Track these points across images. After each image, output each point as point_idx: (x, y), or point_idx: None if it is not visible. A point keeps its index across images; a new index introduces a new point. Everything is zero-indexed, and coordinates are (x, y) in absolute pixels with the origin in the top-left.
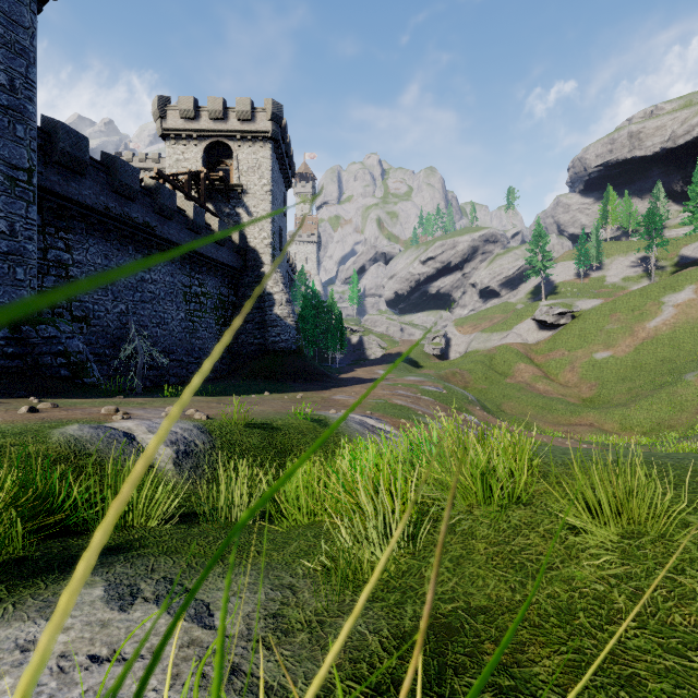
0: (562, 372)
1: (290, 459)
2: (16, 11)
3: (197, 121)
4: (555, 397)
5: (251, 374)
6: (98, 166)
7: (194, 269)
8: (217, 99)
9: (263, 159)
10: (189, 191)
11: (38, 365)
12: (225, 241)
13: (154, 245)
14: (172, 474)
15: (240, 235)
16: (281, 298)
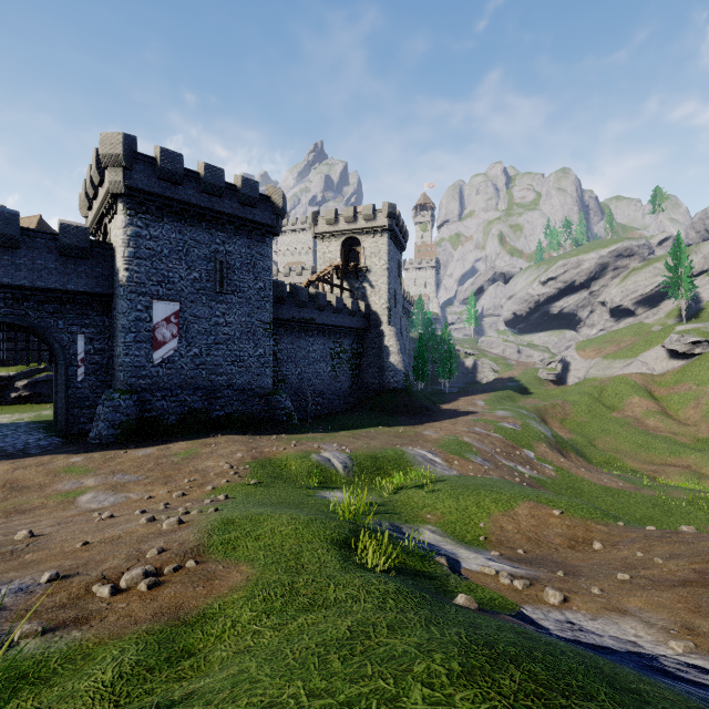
0: (683, 408)
1: (382, 472)
2: (266, 251)
3: (337, 225)
4: (662, 435)
5: (372, 407)
6: (289, 295)
7: (336, 337)
8: (350, 209)
9: (382, 246)
10: (332, 281)
11: (275, 415)
12: (355, 313)
13: (315, 329)
14: (343, 473)
15: (365, 305)
16: (394, 349)
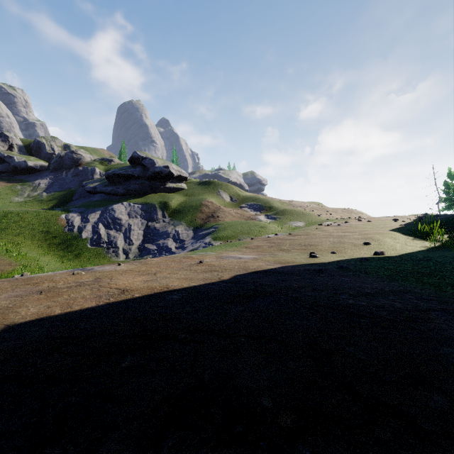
0: None
1: None
2: None
3: None
4: None
5: None
6: None
7: None
8: None
9: None
10: None
11: None
12: None
13: None
14: None
15: None
16: None
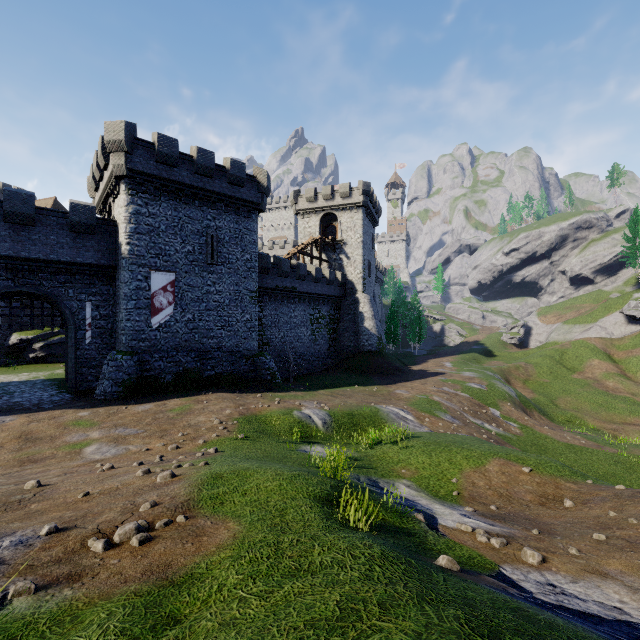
0: None
1: (358, 428)
2: (252, 226)
3: (316, 202)
4: (621, 396)
5: (348, 368)
6: (273, 266)
7: (315, 303)
8: (328, 187)
9: (357, 221)
10: (312, 253)
11: (260, 374)
12: (333, 282)
13: (296, 297)
14: (322, 429)
15: (342, 275)
16: (369, 315)
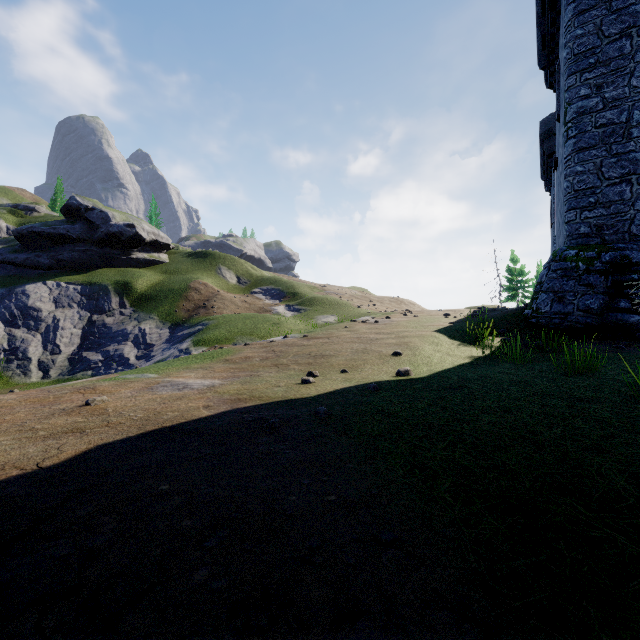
0: None
1: None
2: None
3: None
4: None
5: None
6: None
7: None
8: None
9: None
10: None
11: None
12: None
13: None
14: None
15: None
16: None
